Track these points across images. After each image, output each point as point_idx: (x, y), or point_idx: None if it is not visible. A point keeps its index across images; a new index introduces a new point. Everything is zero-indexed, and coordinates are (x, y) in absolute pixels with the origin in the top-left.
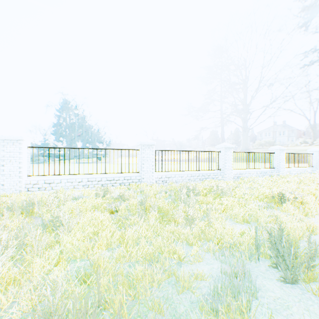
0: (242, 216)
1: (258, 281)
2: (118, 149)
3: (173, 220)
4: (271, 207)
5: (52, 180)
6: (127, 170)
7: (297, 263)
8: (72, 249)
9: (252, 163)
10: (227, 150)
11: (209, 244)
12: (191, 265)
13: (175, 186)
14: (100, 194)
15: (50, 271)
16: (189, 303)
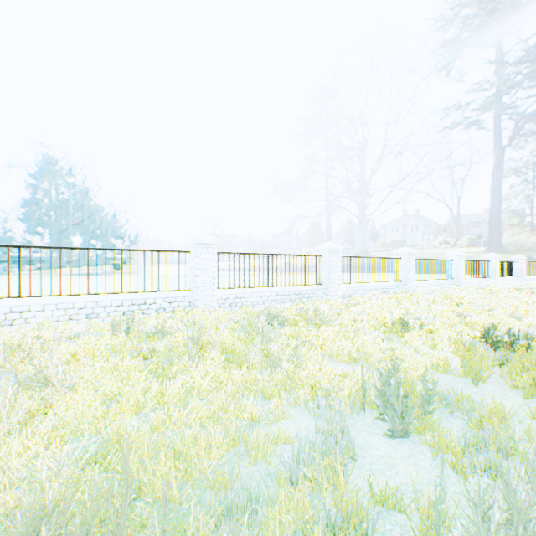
0: (349, 352)
1: (361, 438)
2: (154, 250)
3: (245, 363)
4: (390, 338)
5: (26, 306)
6: (169, 286)
7: (409, 409)
8: (73, 419)
9: (369, 274)
10: (332, 253)
11: (297, 394)
12: (269, 427)
13: (251, 311)
14: (122, 328)
15: (35, 456)
16: (264, 476)
